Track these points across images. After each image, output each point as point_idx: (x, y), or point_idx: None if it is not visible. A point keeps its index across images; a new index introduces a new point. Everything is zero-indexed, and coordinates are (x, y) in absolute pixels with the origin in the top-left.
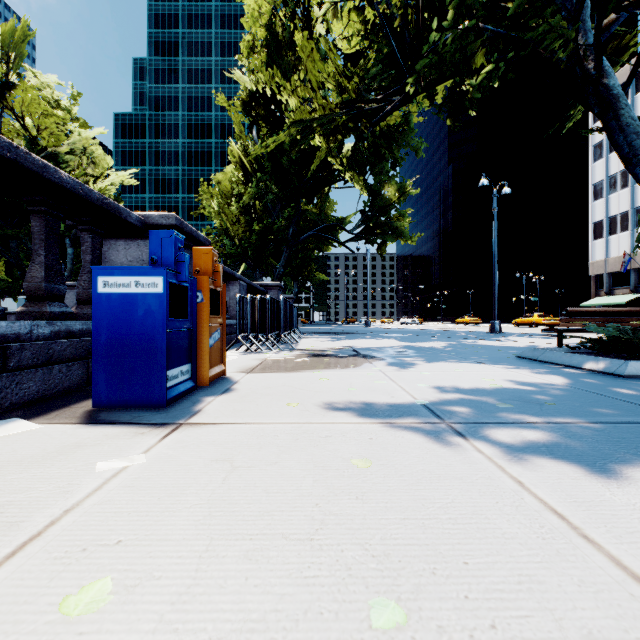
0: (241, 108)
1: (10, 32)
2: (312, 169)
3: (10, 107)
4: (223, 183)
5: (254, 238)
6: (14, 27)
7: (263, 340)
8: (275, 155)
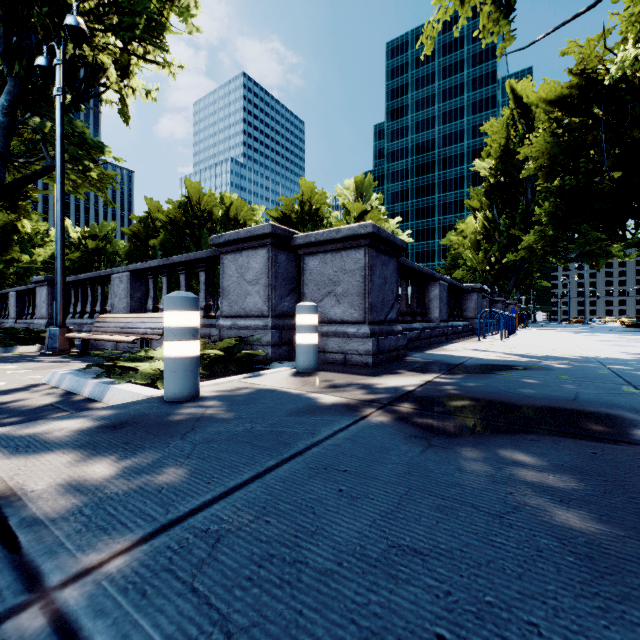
0: (484, 196)
1: (361, 183)
2: (536, 260)
3: (364, 220)
4: (465, 232)
5: (494, 272)
6: (363, 180)
7: (519, 325)
8: (510, 227)
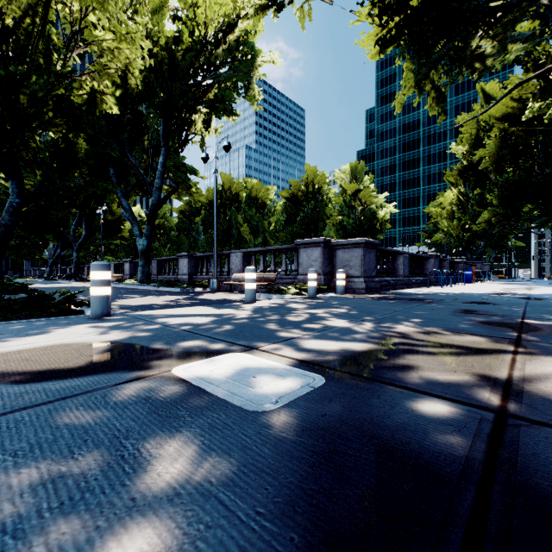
0: (458, 175)
1: (355, 167)
2: (495, 230)
3: (358, 197)
4: (443, 203)
5: (466, 237)
6: (357, 165)
7: (478, 280)
8: (479, 201)
